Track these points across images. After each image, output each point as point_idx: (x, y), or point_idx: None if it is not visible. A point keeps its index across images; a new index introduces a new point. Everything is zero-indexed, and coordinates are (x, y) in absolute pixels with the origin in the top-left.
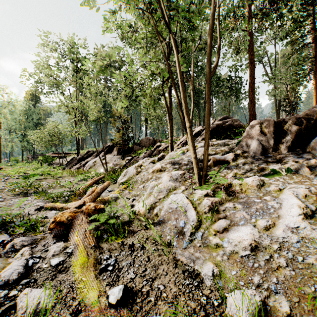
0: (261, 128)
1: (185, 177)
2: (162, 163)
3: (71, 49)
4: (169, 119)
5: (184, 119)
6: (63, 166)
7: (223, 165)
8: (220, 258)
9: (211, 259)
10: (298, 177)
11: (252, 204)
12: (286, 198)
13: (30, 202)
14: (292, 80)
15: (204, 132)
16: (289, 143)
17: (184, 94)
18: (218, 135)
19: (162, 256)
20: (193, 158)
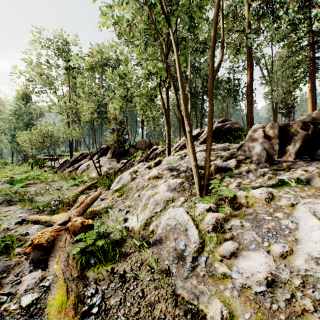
0: (265, 132)
1: (184, 186)
2: (159, 169)
3: (63, 46)
4: (166, 122)
5: (183, 122)
6: (54, 169)
7: (226, 174)
8: (229, 294)
9: (218, 295)
10: (311, 189)
11: (262, 223)
12: (301, 217)
13: (12, 213)
14: (290, 82)
15: (203, 136)
16: (295, 149)
17: (184, 96)
18: (217, 139)
19: (159, 290)
20: (194, 166)
